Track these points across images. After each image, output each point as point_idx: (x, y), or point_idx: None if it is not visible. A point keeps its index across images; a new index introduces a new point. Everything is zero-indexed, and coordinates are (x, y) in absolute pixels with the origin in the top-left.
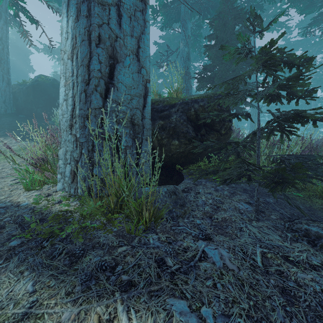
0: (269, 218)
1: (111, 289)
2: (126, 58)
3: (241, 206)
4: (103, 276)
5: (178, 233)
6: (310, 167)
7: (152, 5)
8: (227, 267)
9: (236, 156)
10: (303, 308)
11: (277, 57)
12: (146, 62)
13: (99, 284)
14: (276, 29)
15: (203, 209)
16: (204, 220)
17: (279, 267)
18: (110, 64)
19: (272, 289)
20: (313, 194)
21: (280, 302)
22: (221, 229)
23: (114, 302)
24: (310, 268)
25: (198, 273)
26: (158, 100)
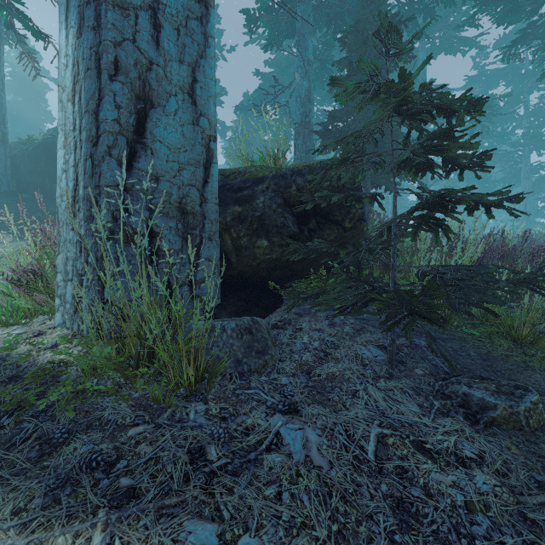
0: (411, 373)
1: (94, 504)
2: (171, 99)
3: (368, 352)
4: (89, 479)
5: (244, 402)
6: (476, 287)
7: (247, 9)
8: (312, 463)
9: (356, 267)
10: (425, 535)
11: (424, 98)
12: (208, 107)
13: (77, 495)
14: (461, 49)
15: (300, 358)
16: (295, 378)
17: (403, 462)
18: (138, 110)
19: (380, 502)
20: (498, 330)
21: (387, 525)
22: (321, 393)
23: (92, 526)
24: (456, 463)
25: (257, 474)
26: (236, 171)
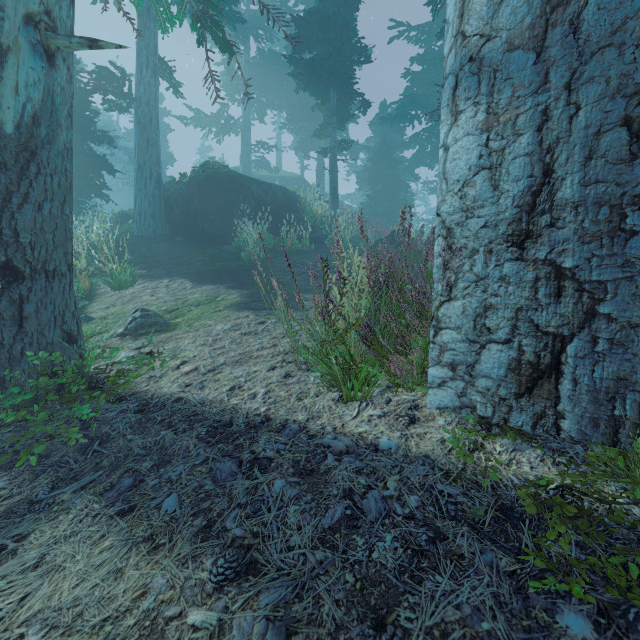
0: None
1: None
2: None
3: None
4: None
5: None
6: None
7: None
8: None
9: None
10: None
11: None
12: None
13: None
14: None
15: None
16: None
17: None
18: None
19: None
20: None
21: None
22: None
23: None
24: None
25: None
26: None
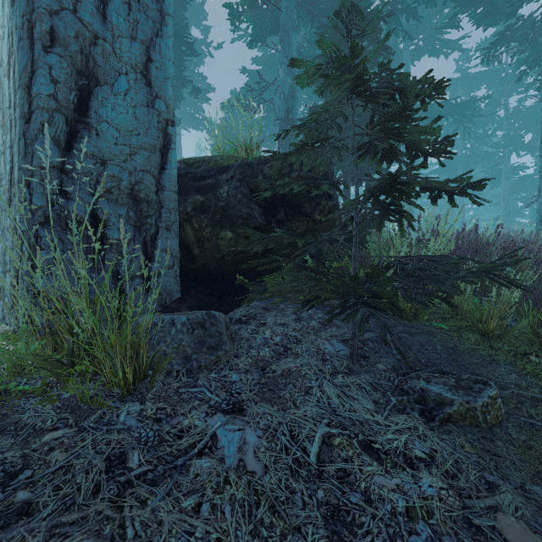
0: (373, 368)
1: None
2: (120, 78)
3: (330, 347)
4: None
5: (186, 401)
6: (437, 278)
7: (229, 3)
8: (245, 468)
9: (315, 257)
10: None
11: (384, 80)
12: (165, 89)
13: None
14: (444, 51)
15: (257, 353)
16: (248, 375)
17: (347, 465)
18: (79, 87)
19: (312, 511)
20: (467, 324)
21: (316, 538)
22: (272, 391)
23: None
24: (404, 464)
25: (180, 482)
26: (201, 160)
